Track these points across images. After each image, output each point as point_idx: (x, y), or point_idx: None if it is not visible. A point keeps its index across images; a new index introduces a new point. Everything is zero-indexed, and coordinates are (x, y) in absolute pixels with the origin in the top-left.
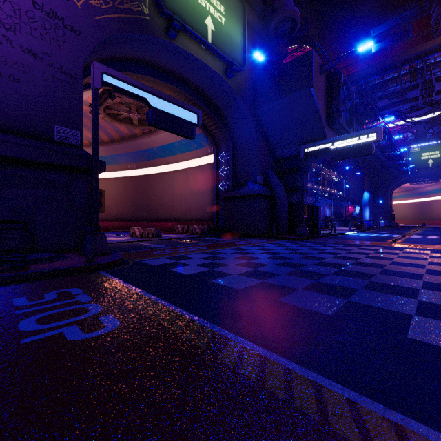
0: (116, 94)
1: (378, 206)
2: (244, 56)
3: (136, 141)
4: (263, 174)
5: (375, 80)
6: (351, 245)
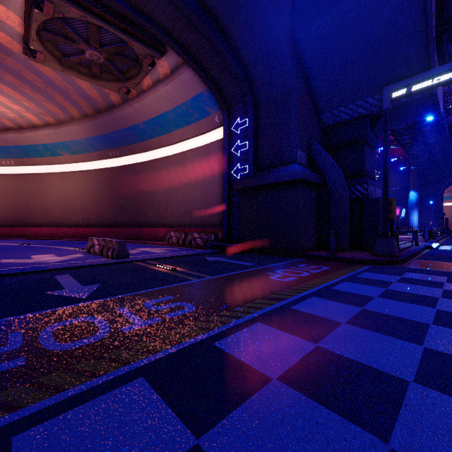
0: None
1: (427, 208)
2: None
3: (115, 114)
4: (306, 148)
5: None
6: None
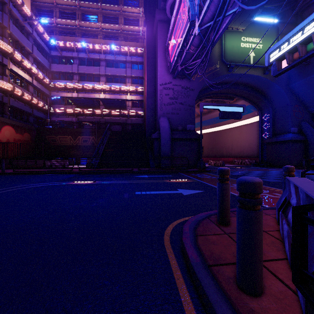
0: (203, 99)
1: None
2: None
3: (210, 114)
4: (297, 126)
5: None
6: None
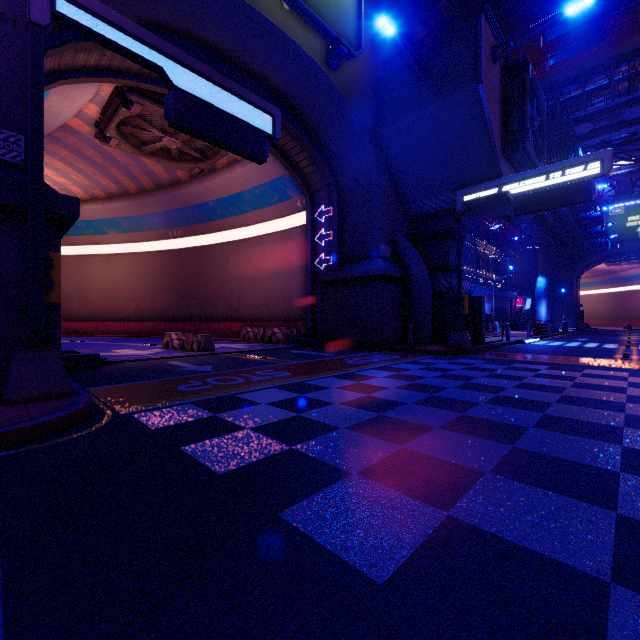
0: (132, 96)
1: (559, 298)
2: (358, 33)
3: (180, 191)
4: (390, 242)
5: (569, 91)
6: (560, 367)
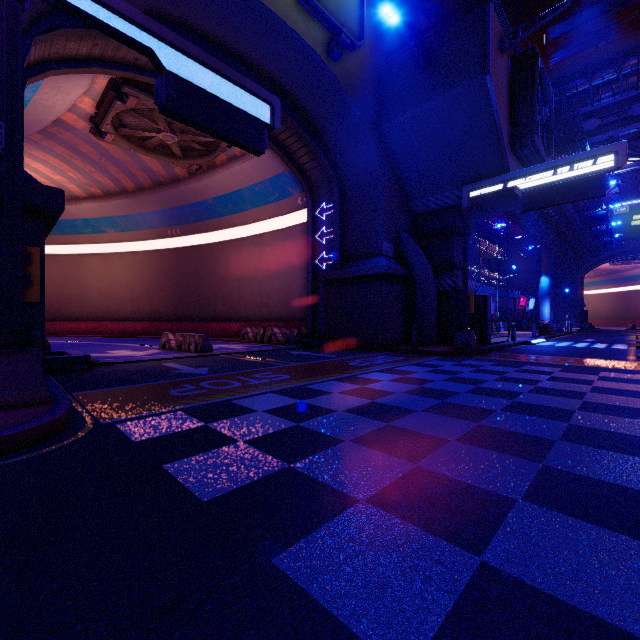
0: (127, 89)
1: (563, 298)
2: (361, 23)
3: (179, 188)
4: (393, 240)
5: (576, 86)
6: (574, 369)
